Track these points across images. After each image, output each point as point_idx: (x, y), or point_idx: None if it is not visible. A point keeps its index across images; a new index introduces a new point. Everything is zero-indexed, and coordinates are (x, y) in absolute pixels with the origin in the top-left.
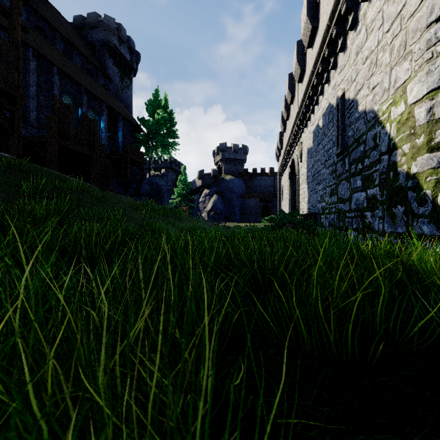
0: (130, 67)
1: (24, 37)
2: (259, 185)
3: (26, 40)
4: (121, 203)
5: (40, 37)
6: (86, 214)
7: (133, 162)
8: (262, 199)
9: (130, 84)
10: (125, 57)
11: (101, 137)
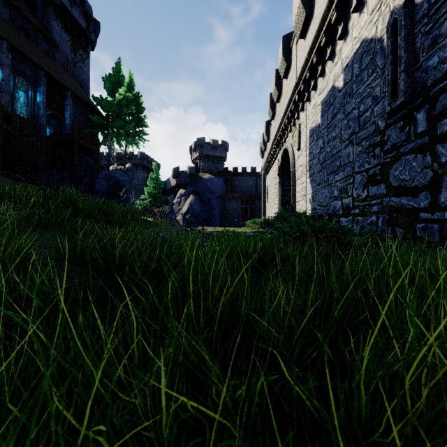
0: (87, 37)
1: None
2: (240, 186)
3: None
4: None
5: None
6: None
7: (84, 150)
8: (244, 200)
9: (87, 58)
10: (78, 22)
11: (37, 114)
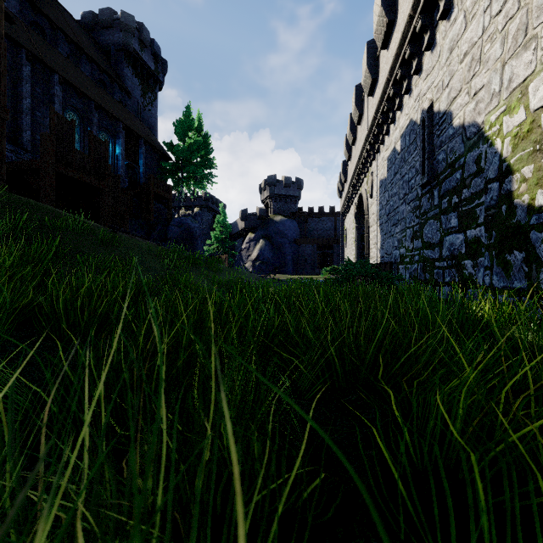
0: (155, 79)
1: (14, 34)
2: (317, 229)
3: (17, 38)
4: (137, 249)
5: (36, 36)
6: (85, 262)
7: (157, 198)
8: (320, 245)
9: (155, 100)
10: (148, 65)
11: (117, 165)
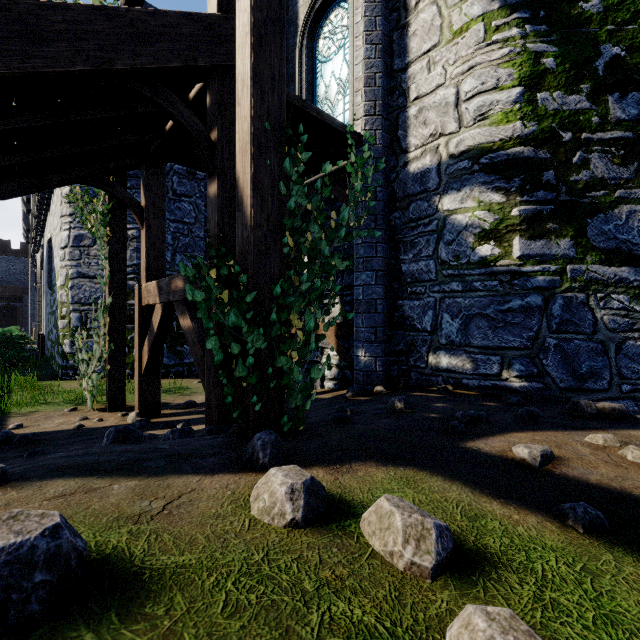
0: None
1: None
2: None
3: None
4: None
5: None
6: None
7: None
8: (0, 295)
9: None
10: None
11: None
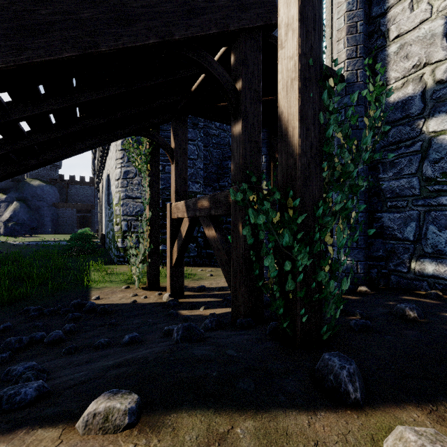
0: None
1: None
2: (78, 194)
3: None
4: None
5: None
6: None
7: None
8: (80, 209)
9: None
10: None
11: None
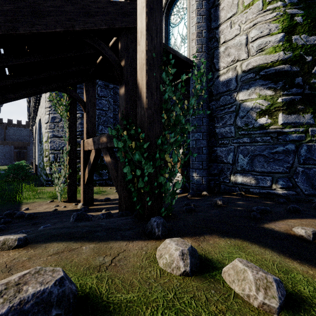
0: None
1: None
2: (15, 134)
3: None
4: None
5: None
6: None
7: None
8: (17, 146)
9: None
10: None
11: None
